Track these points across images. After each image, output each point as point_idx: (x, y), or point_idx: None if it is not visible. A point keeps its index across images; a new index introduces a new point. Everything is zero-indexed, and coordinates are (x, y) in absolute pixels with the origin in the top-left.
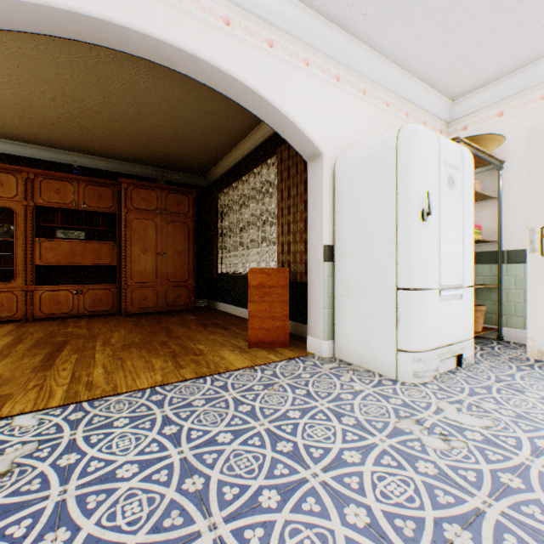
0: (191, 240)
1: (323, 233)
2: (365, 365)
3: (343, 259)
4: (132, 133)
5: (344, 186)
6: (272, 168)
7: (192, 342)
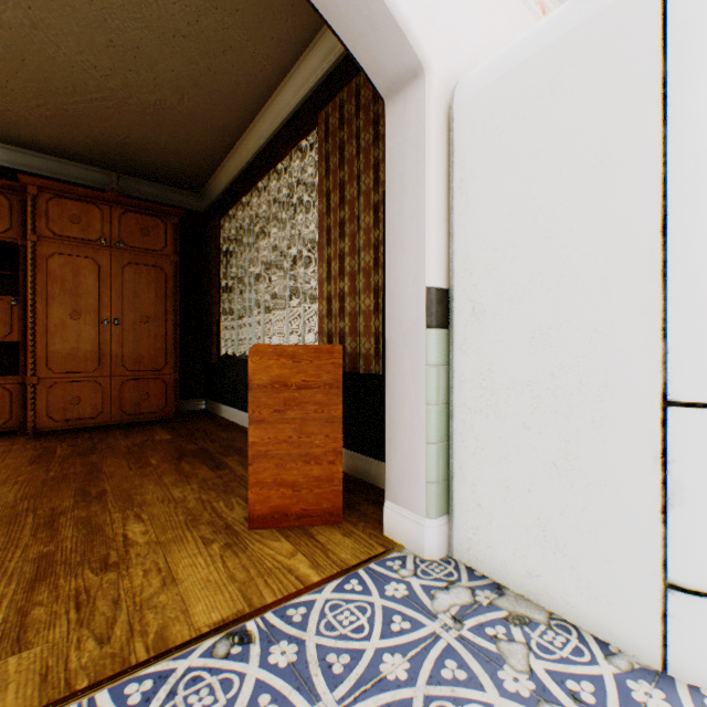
0: (170, 298)
1: (425, 259)
2: (545, 601)
3: (478, 321)
4: (34, 80)
5: (480, 140)
6: (310, 159)
7: (123, 511)
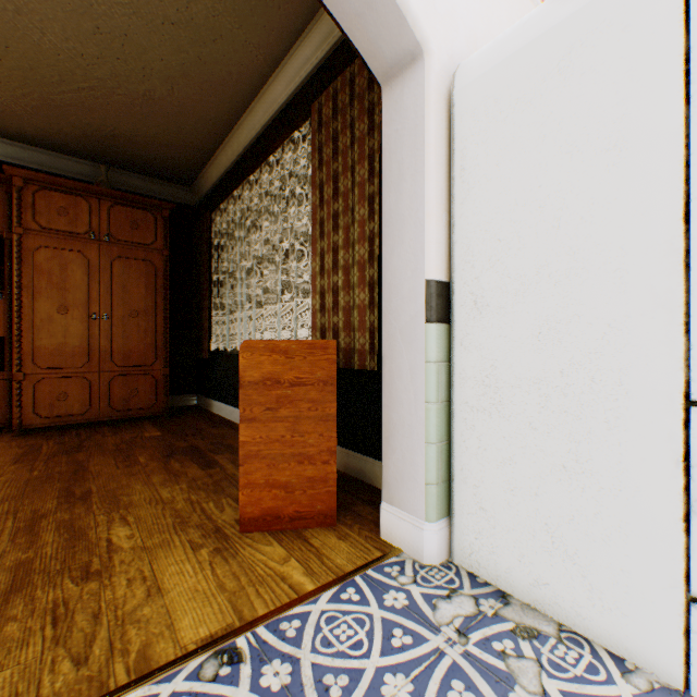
0: (161, 293)
1: (425, 250)
2: (553, 612)
3: (480, 316)
4: (19, 68)
5: (483, 125)
6: (303, 151)
7: (108, 514)
